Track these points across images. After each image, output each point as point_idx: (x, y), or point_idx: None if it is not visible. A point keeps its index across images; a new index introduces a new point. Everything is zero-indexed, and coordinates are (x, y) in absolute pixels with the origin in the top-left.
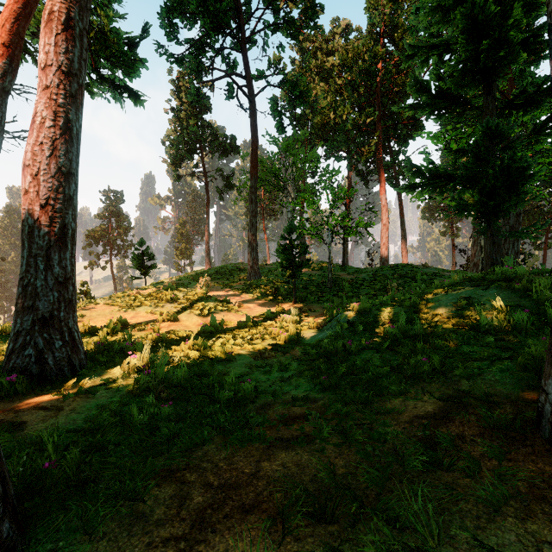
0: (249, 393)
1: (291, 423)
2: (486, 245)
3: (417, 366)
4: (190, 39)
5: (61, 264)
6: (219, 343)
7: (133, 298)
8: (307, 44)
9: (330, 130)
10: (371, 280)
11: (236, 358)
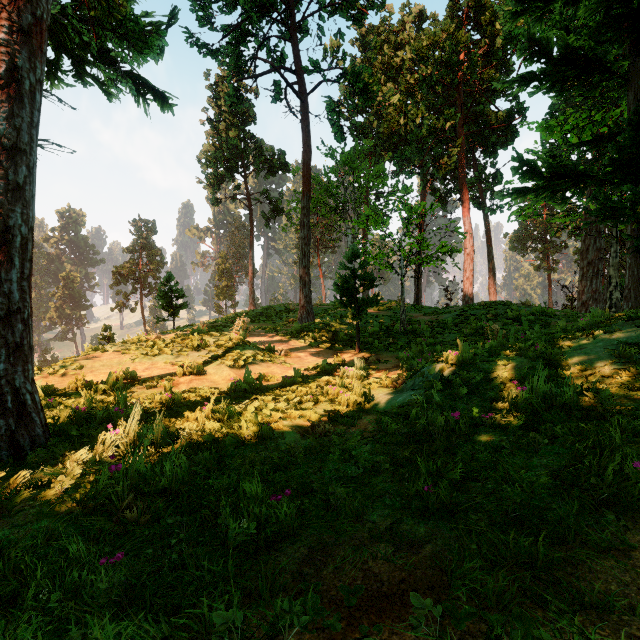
0: (287, 521)
1: (375, 617)
2: (636, 269)
3: (614, 474)
4: (227, 26)
5: (1, 288)
6: (252, 409)
7: (151, 344)
8: (371, 37)
9: (400, 141)
10: (456, 322)
11: (275, 434)
